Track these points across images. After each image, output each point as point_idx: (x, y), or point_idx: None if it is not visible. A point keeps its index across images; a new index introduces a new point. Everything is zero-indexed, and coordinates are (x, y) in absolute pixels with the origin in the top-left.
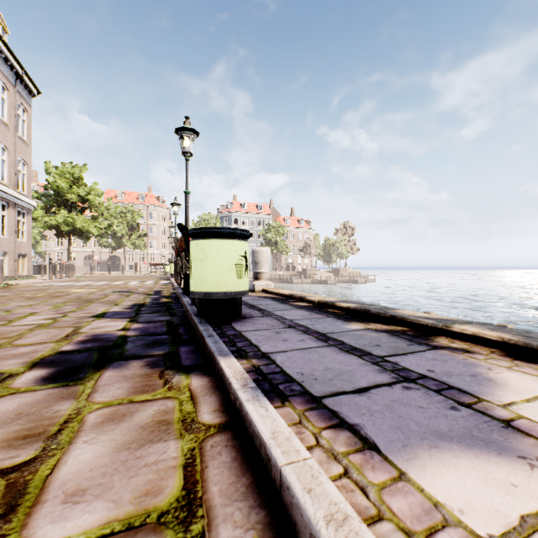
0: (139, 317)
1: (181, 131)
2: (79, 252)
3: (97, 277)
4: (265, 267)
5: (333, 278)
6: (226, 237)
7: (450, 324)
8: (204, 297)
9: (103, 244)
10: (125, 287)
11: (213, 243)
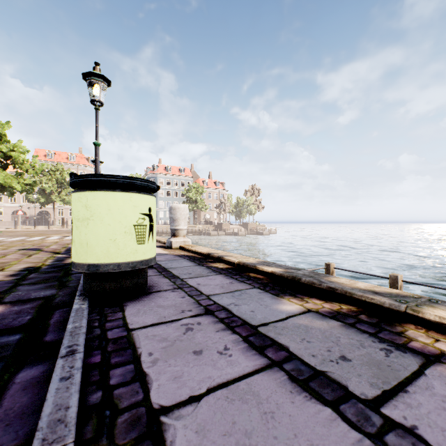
0: (13, 291)
1: (89, 77)
2: (6, 207)
3: (18, 232)
4: (182, 224)
5: (243, 231)
6: (121, 189)
7: (419, 307)
8: (88, 270)
9: (32, 199)
10: (38, 244)
11: (100, 196)
